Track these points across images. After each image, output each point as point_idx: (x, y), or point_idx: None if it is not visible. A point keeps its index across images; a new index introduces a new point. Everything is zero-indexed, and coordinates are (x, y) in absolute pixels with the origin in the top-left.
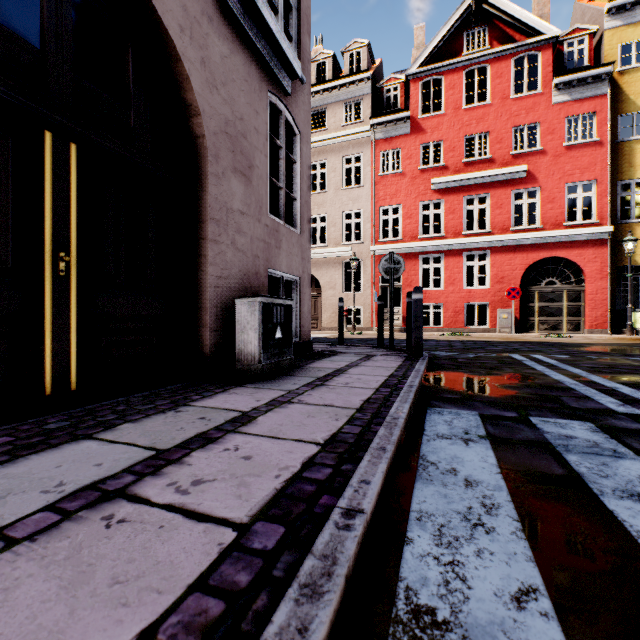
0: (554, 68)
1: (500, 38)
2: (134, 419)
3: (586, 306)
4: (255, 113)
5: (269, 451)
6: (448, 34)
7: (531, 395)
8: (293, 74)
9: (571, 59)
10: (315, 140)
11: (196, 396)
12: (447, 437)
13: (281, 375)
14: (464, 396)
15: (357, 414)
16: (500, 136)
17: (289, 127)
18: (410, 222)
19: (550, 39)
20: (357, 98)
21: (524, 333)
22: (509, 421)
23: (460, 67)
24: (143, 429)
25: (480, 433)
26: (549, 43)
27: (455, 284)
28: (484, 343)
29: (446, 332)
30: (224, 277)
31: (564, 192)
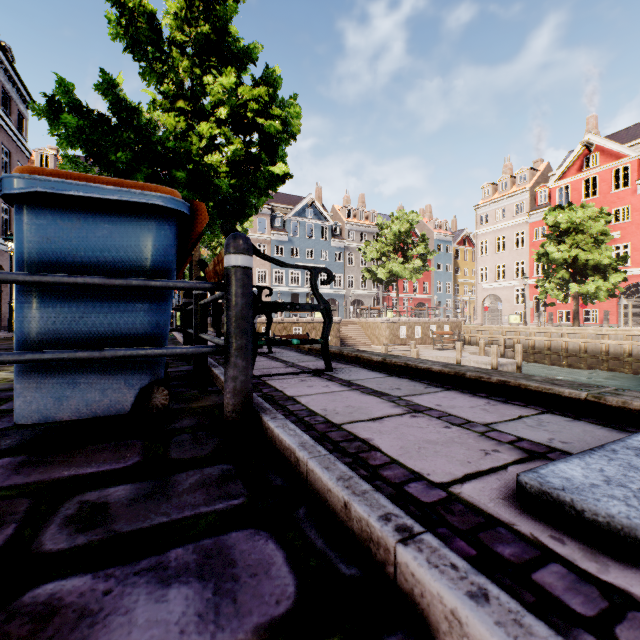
0: None
1: None
2: None
3: None
4: None
5: None
6: None
7: None
8: None
9: None
10: None
11: None
12: None
13: None
14: None
15: None
16: None
17: None
18: None
19: None
20: None
21: None
22: None
23: None
24: None
25: None
26: None
27: None
28: None
29: None
30: None
31: None
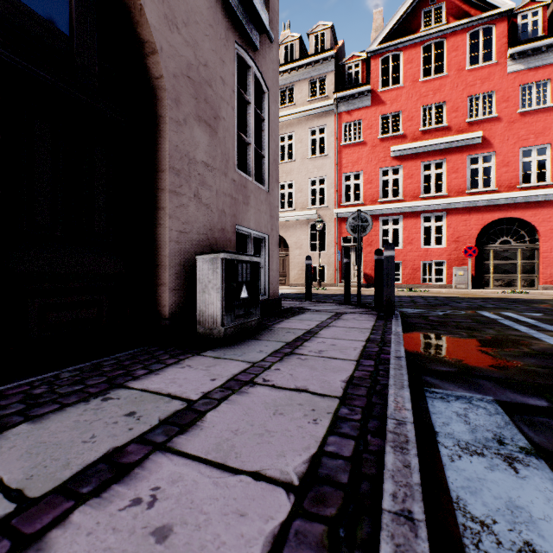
0: (508, 40)
1: (456, 14)
2: (39, 414)
3: (540, 264)
4: (221, 62)
5: (205, 510)
6: (406, 13)
7: (542, 368)
8: (261, 27)
9: (525, 30)
10: (283, 114)
11: (141, 370)
12: (476, 451)
13: (246, 338)
14: (461, 369)
15: (342, 409)
16: (456, 105)
17: (257, 84)
18: (370, 187)
19: (505, 12)
20: (321, 75)
21: (479, 289)
22: (546, 416)
23: (418, 43)
24: (36, 438)
25: (520, 442)
26: (504, 16)
27: (413, 243)
28: (445, 299)
29: (404, 288)
30: (186, 232)
31: (519, 156)
